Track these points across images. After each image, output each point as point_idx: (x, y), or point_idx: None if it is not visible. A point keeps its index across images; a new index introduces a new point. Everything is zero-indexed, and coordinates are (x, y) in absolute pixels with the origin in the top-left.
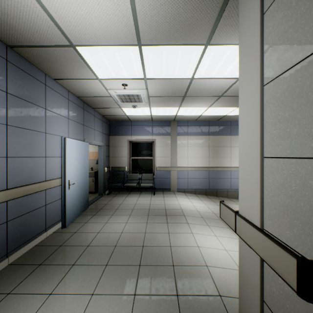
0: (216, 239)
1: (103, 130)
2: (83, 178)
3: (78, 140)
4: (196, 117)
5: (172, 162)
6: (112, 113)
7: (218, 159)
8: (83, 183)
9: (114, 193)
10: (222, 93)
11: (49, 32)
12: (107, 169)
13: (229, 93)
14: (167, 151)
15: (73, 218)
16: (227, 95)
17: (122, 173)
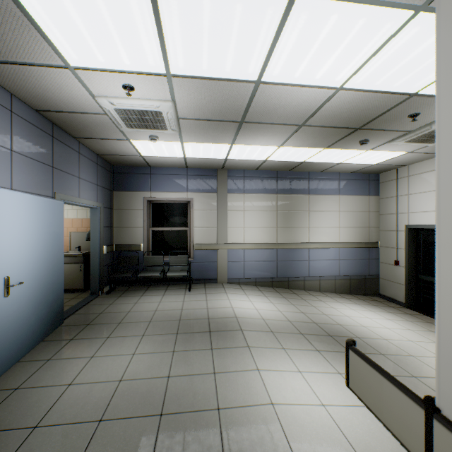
0: (303, 380)
1: (100, 180)
2: (49, 269)
3: (37, 194)
4: (258, 164)
5: (219, 236)
6: (115, 151)
7: (290, 230)
8: (49, 278)
9: (120, 291)
10: (305, 120)
11: None
12: (107, 249)
13: (316, 120)
14: (212, 218)
15: (20, 353)
16: (313, 124)
17: (135, 256)
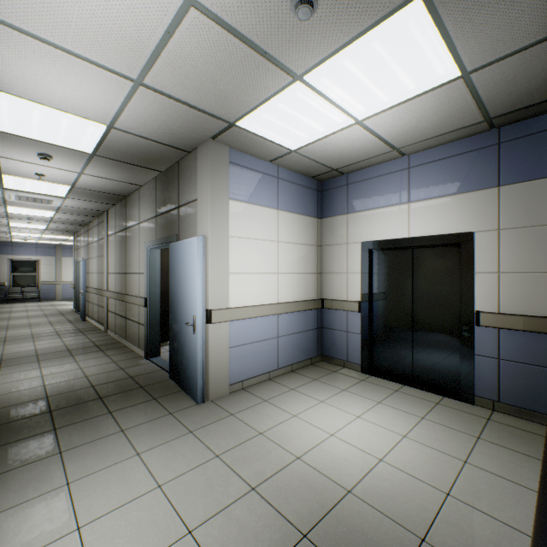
0: None
1: None
2: None
3: None
4: None
5: (58, 278)
6: None
7: None
8: None
9: None
10: None
11: (5, 231)
12: None
13: None
14: (53, 269)
15: None
16: None
17: (3, 288)
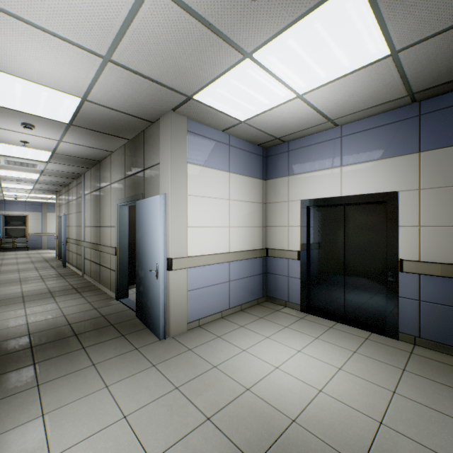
0: None
1: None
2: None
3: None
4: None
5: (43, 230)
6: None
7: None
8: None
9: None
10: None
11: None
12: None
13: None
14: (40, 222)
15: None
16: None
17: None
